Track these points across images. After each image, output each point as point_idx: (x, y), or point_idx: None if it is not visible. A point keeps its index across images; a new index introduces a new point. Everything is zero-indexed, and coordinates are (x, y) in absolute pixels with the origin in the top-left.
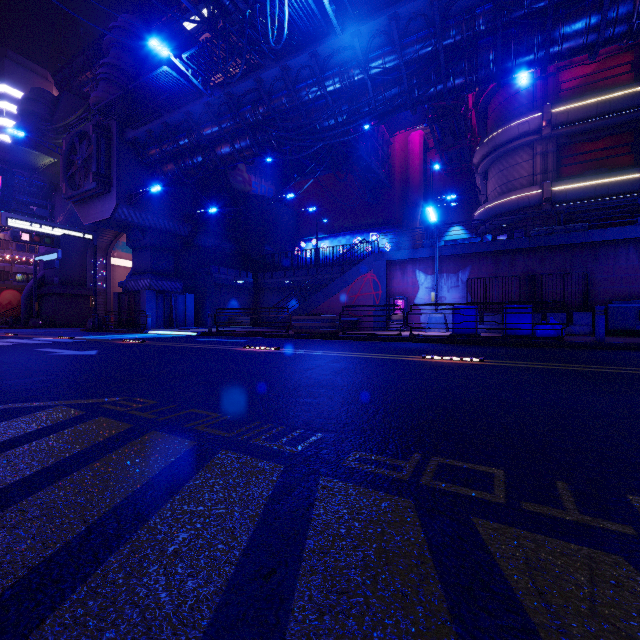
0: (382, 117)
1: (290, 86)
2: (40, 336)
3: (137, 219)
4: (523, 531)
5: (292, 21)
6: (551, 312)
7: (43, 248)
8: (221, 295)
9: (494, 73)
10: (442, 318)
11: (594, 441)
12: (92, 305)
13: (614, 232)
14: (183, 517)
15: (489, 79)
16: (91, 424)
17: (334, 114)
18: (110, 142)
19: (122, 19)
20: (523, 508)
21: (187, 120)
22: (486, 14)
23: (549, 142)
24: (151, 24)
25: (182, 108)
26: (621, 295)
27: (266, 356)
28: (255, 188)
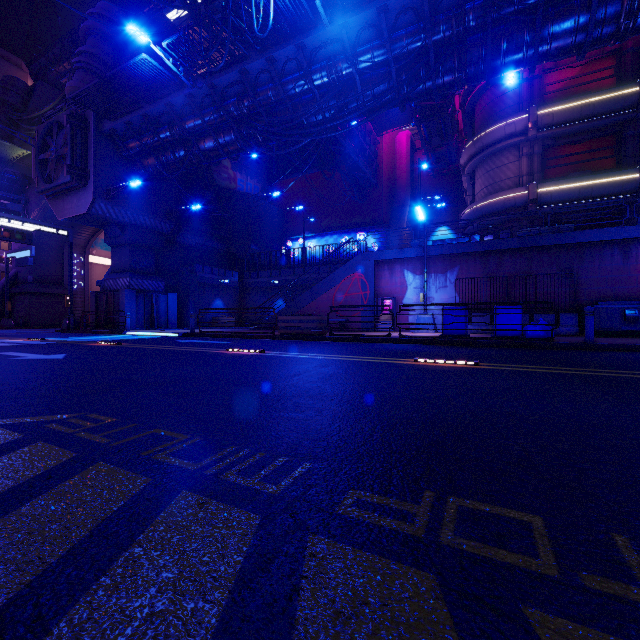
0: (370, 113)
1: (276, 79)
2: (8, 338)
3: (116, 215)
4: (601, 633)
5: (278, 10)
6: (541, 313)
7: (16, 245)
8: (205, 295)
9: (483, 71)
10: (430, 318)
11: (632, 468)
12: (67, 305)
13: (599, 233)
14: (105, 622)
15: (478, 77)
16: (23, 453)
17: (321, 109)
18: (86, 133)
19: (100, 6)
20: (586, 586)
21: (168, 112)
22: (476, 10)
23: (535, 144)
24: (132, 15)
25: (163, 99)
26: (606, 296)
27: (249, 360)
28: (241, 185)
